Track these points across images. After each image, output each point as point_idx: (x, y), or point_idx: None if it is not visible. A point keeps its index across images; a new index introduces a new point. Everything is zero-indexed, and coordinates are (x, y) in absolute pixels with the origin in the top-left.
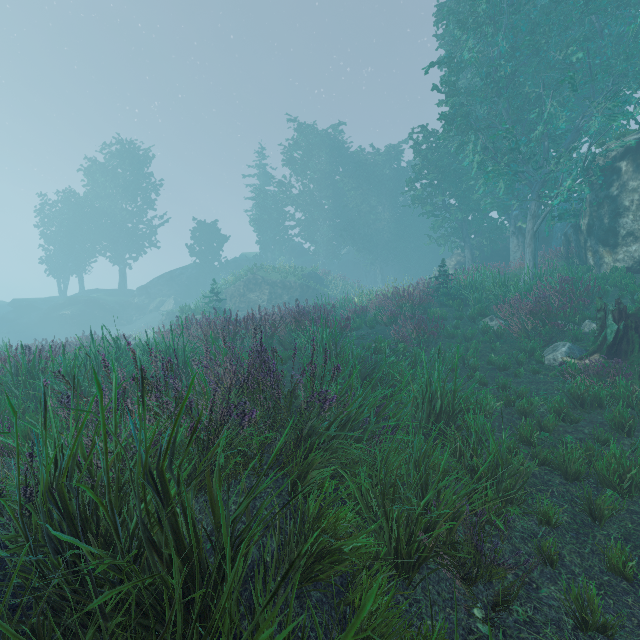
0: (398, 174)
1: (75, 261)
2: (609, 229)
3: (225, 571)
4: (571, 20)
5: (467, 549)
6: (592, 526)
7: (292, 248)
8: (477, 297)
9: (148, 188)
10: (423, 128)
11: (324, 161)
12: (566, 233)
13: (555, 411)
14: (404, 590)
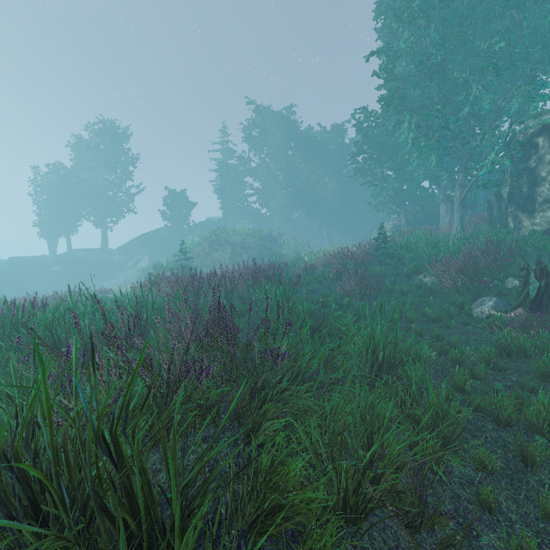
0: (342, 149)
1: (63, 224)
2: (527, 197)
3: (174, 543)
4: (494, 14)
5: (411, 498)
6: (525, 472)
7: (251, 213)
8: (412, 256)
9: (126, 161)
10: (364, 109)
11: (278, 138)
12: (489, 200)
13: (485, 360)
14: (352, 538)
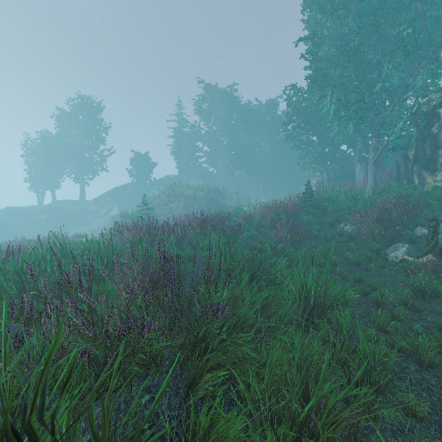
0: (275, 119)
1: (49, 180)
2: (430, 158)
3: None
4: (402, 6)
5: None
6: None
7: (201, 171)
8: (334, 208)
9: (100, 129)
10: (293, 86)
11: (223, 110)
12: (397, 161)
13: (403, 302)
14: None
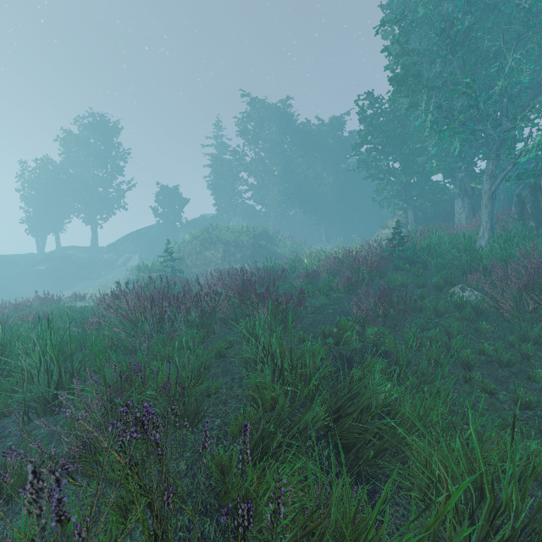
0: (341, 143)
1: (52, 221)
2: None
3: None
4: None
5: None
6: None
7: (245, 210)
8: (441, 262)
9: (117, 156)
10: (369, 94)
11: (274, 132)
12: (520, 194)
13: None
14: None
